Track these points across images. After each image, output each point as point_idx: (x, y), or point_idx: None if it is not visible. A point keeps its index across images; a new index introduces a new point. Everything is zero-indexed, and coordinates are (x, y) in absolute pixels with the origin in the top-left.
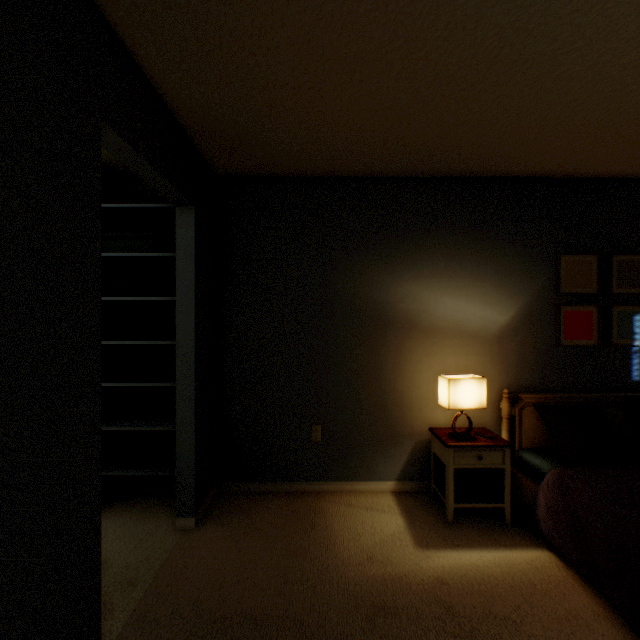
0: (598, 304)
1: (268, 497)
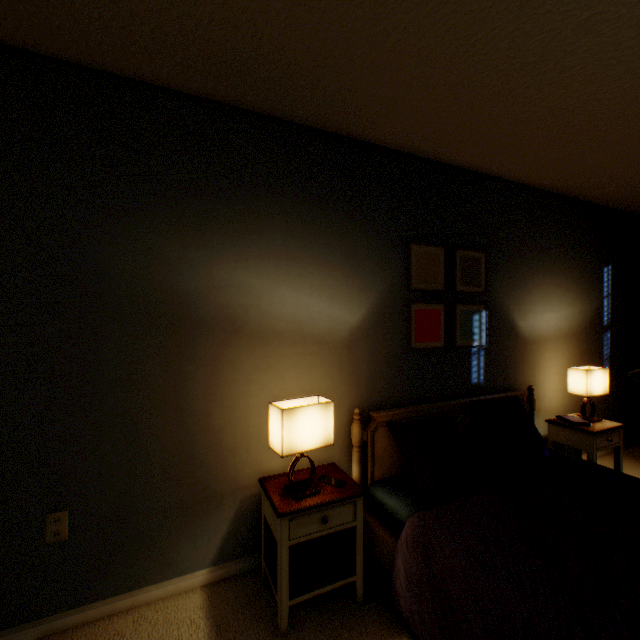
0: (445, 302)
1: None
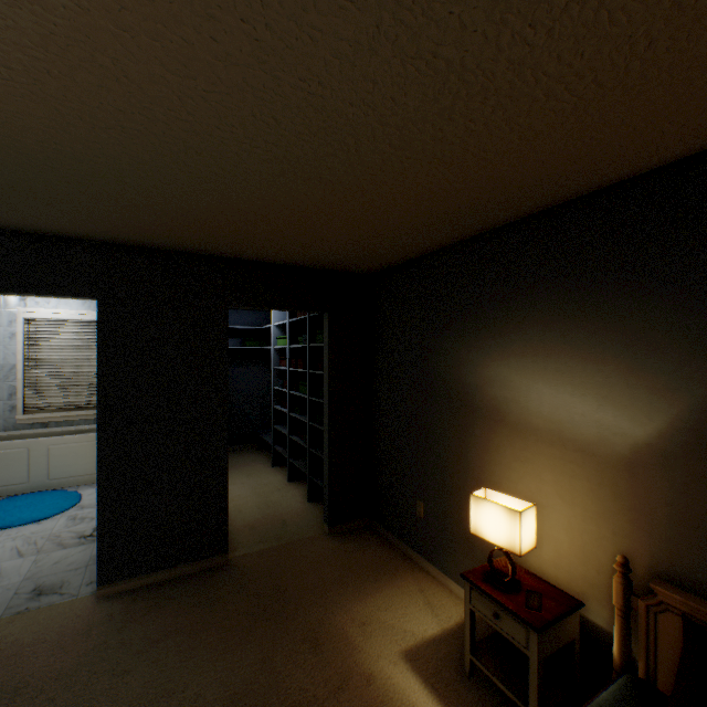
0: None
1: (386, 546)
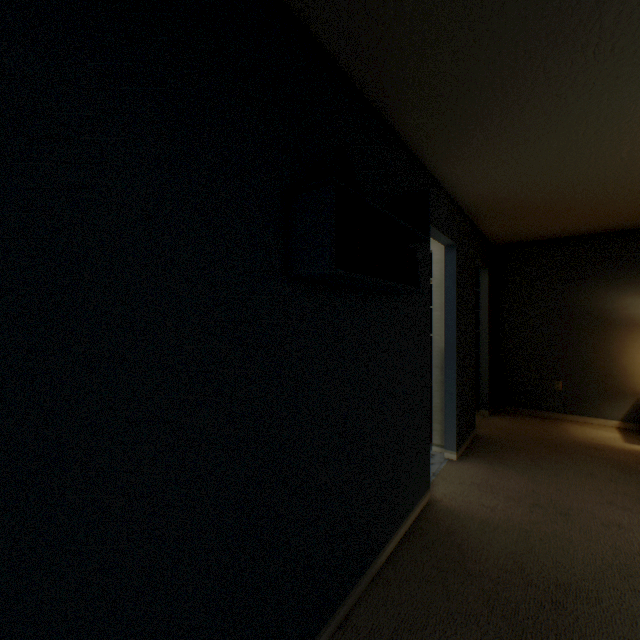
0: None
1: (525, 415)
